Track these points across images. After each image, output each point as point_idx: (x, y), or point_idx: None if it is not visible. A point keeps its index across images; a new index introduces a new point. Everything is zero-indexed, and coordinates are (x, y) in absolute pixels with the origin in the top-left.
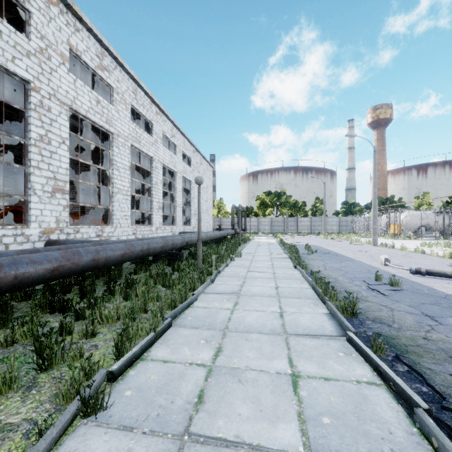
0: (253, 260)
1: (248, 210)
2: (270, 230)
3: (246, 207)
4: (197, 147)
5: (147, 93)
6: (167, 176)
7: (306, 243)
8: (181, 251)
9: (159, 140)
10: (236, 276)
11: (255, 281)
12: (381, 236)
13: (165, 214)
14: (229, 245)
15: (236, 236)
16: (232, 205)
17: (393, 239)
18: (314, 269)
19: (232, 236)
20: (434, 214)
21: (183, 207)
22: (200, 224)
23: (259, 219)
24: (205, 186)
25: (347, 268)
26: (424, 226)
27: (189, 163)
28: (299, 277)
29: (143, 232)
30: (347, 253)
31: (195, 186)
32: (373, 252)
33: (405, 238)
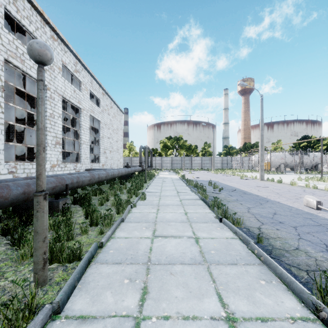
0: (159, 204)
1: (153, 151)
2: (170, 167)
3: (152, 148)
4: (106, 91)
5: (35, 6)
6: (72, 113)
7: (204, 178)
8: (60, 198)
9: (56, 69)
10: (132, 258)
11: (169, 282)
12: (256, 171)
13: (66, 150)
14: (134, 183)
15: (143, 172)
16: (140, 145)
17: (265, 174)
18: (246, 222)
19: (139, 173)
20: (290, 155)
21: (92, 146)
22: (41, 156)
23: (162, 159)
24: (116, 128)
25: (285, 218)
26: (283, 163)
27: (98, 104)
28: (246, 254)
29: (29, 170)
30: (250, 189)
31: (105, 127)
32: (272, 188)
33: (274, 173)
